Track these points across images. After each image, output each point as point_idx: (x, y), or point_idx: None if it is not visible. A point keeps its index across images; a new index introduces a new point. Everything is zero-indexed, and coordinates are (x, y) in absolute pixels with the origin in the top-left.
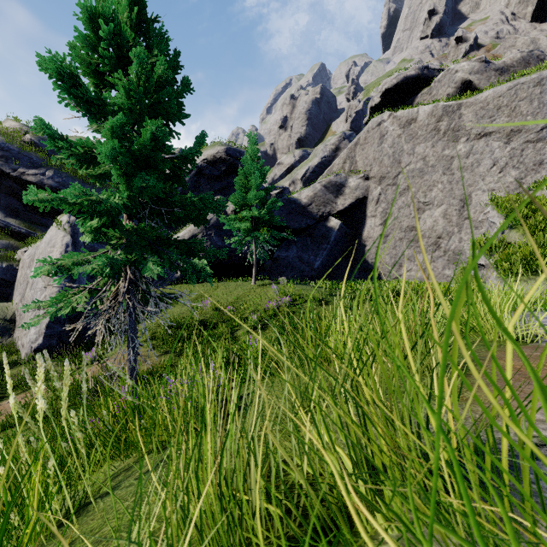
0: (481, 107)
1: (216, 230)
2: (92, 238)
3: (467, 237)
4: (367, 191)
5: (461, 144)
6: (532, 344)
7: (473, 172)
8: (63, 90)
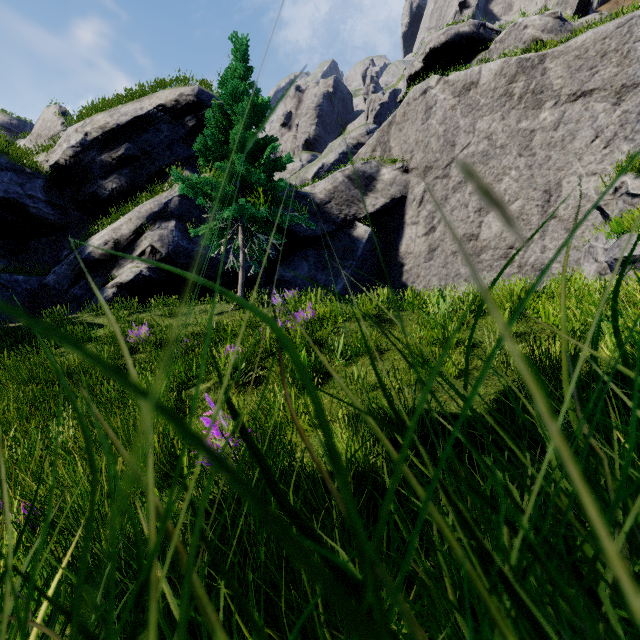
0: (576, 55)
1: (179, 221)
2: None
3: (553, 244)
4: (406, 189)
5: (547, 111)
6: None
7: (565, 149)
8: None
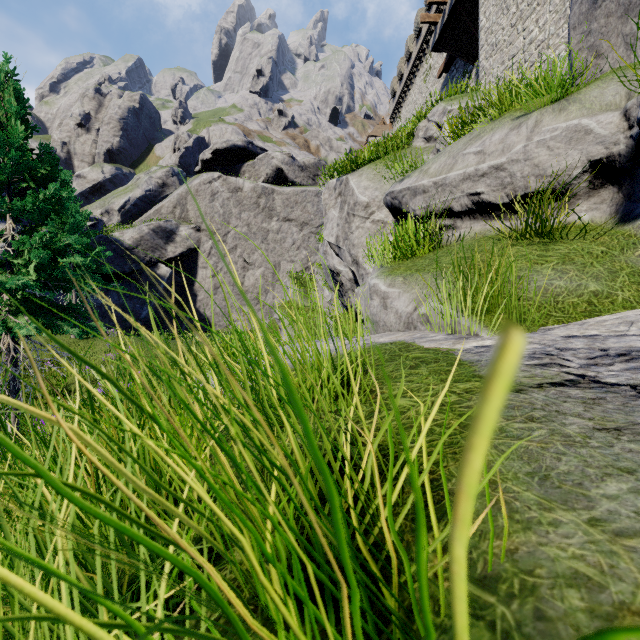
0: (287, 198)
1: None
2: None
3: (278, 295)
4: (199, 243)
5: (274, 222)
6: None
7: (282, 246)
8: None
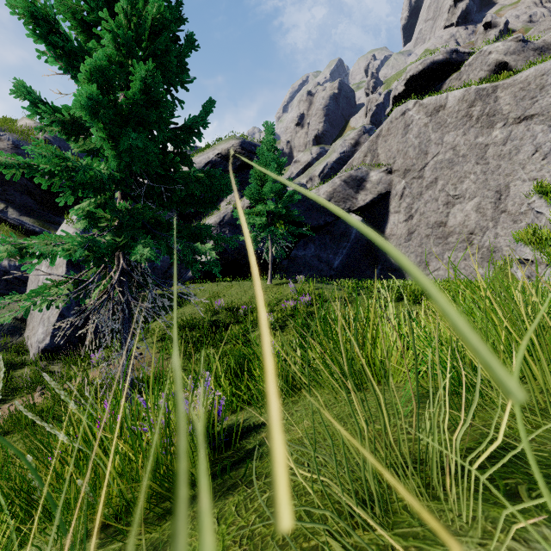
0: (521, 88)
1: (231, 227)
2: (87, 226)
3: (503, 232)
4: (389, 186)
5: (498, 130)
6: None
7: (512, 160)
8: (39, 38)
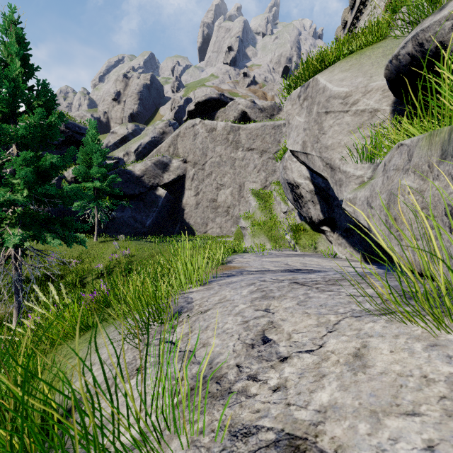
0: (249, 132)
1: None
2: None
3: (242, 208)
4: (185, 171)
5: (240, 152)
6: (224, 265)
7: (246, 170)
8: None
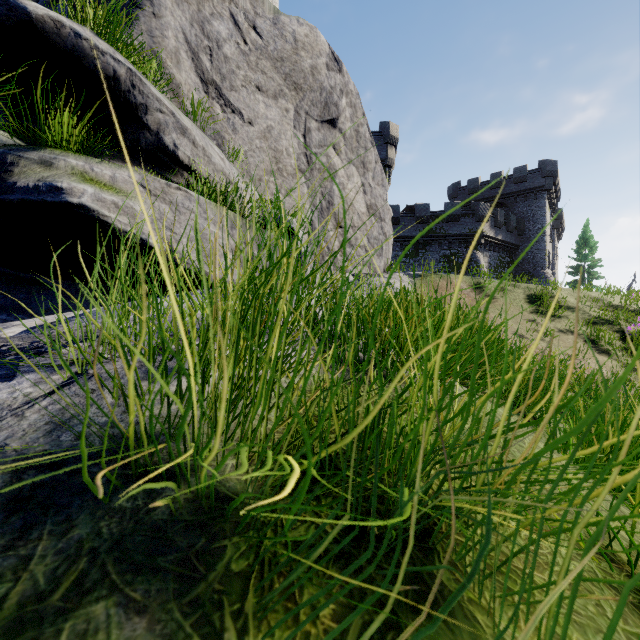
0: None
1: None
2: None
3: None
4: None
5: None
6: None
7: None
8: None
